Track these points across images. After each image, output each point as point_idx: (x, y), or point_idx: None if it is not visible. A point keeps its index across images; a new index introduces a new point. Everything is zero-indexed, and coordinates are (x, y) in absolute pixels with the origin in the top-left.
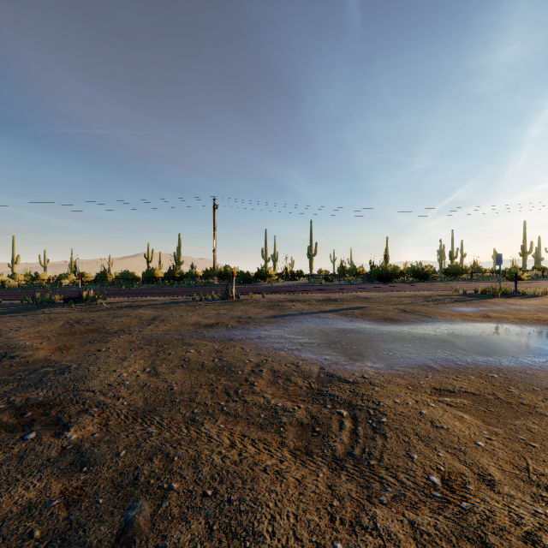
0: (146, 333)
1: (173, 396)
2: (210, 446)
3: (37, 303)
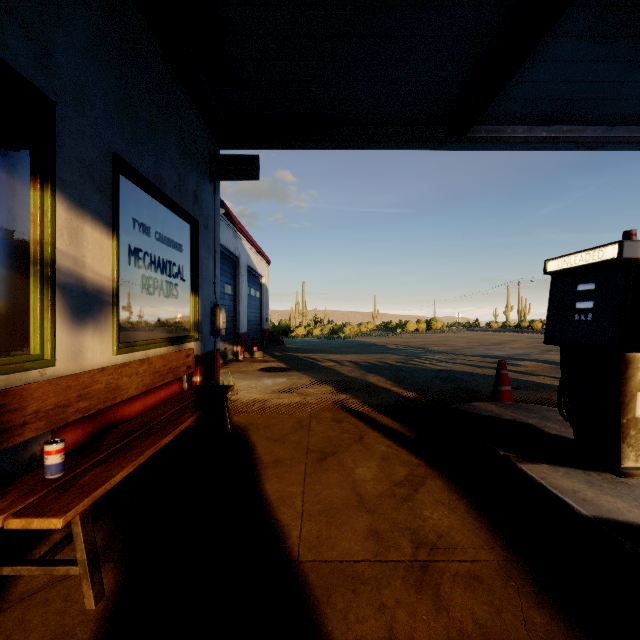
0: None
1: None
2: None
3: None
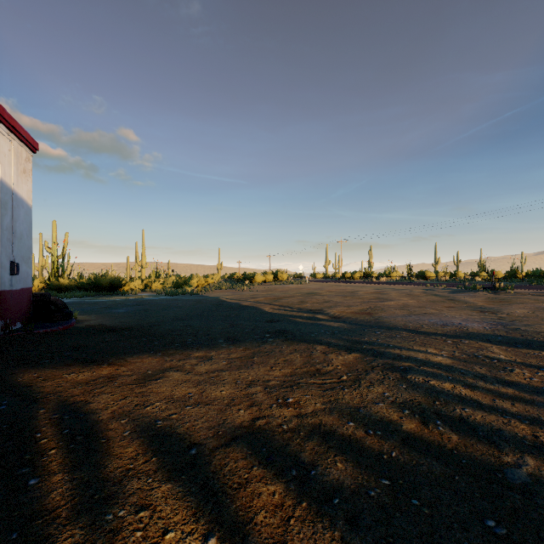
0: (537, 305)
1: (537, 316)
2: (542, 321)
3: (466, 289)
